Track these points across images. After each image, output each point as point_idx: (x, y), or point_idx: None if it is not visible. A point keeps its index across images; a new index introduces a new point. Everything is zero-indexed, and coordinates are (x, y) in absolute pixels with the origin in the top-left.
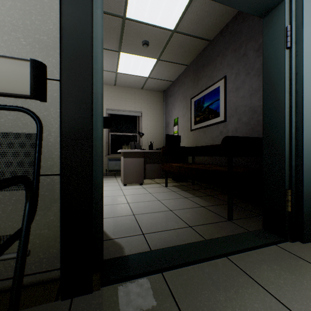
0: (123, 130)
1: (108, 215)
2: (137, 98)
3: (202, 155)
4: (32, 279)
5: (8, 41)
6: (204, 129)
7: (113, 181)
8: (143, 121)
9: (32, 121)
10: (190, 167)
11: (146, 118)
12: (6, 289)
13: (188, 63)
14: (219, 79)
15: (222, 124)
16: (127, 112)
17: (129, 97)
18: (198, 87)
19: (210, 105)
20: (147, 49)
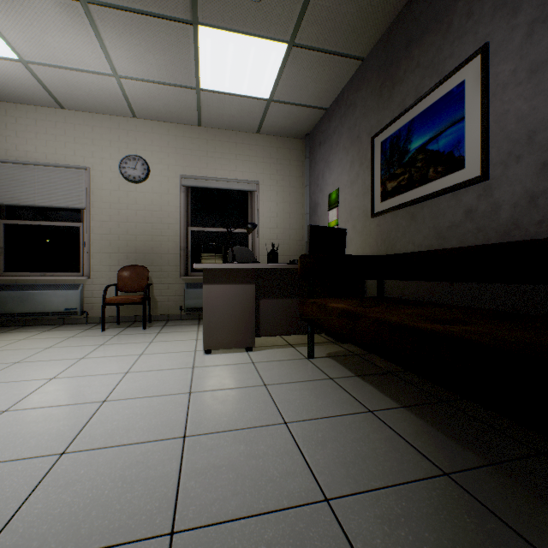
0: (218, 223)
1: (64, 537)
2: (249, 152)
3: (410, 278)
4: None
5: None
6: (410, 209)
7: (188, 335)
8: (260, 202)
9: None
10: (389, 321)
11: (268, 195)
12: None
13: (364, 53)
14: (465, 61)
15: (473, 188)
16: (225, 182)
17: (230, 150)
18: (391, 105)
19: (431, 142)
20: (263, 9)
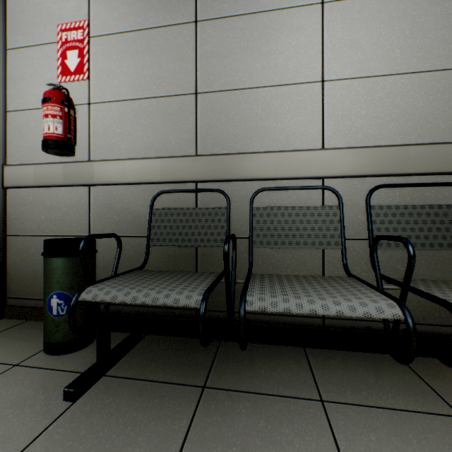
0: None
1: None
2: None
3: None
4: (449, 330)
5: (430, 128)
6: None
7: None
8: None
9: (449, 193)
10: None
11: None
12: (429, 333)
13: None
14: None
15: None
16: None
17: None
18: None
19: None
20: None
